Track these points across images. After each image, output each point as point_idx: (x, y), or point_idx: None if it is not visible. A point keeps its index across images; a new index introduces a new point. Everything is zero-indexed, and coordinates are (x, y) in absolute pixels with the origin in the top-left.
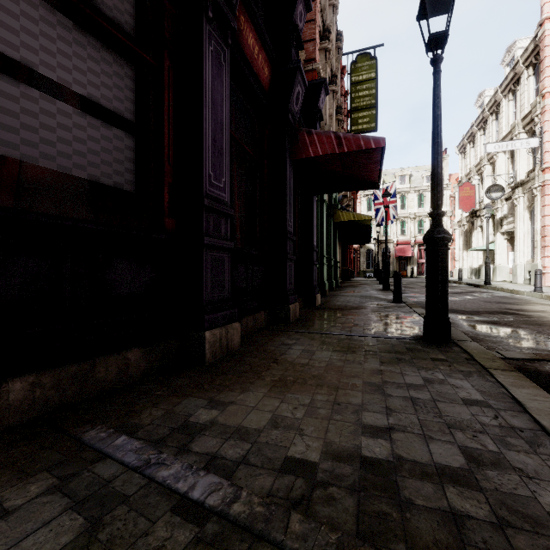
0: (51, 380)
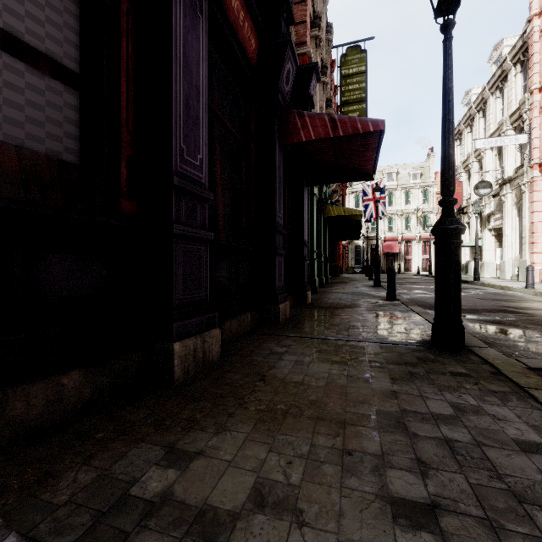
0: None
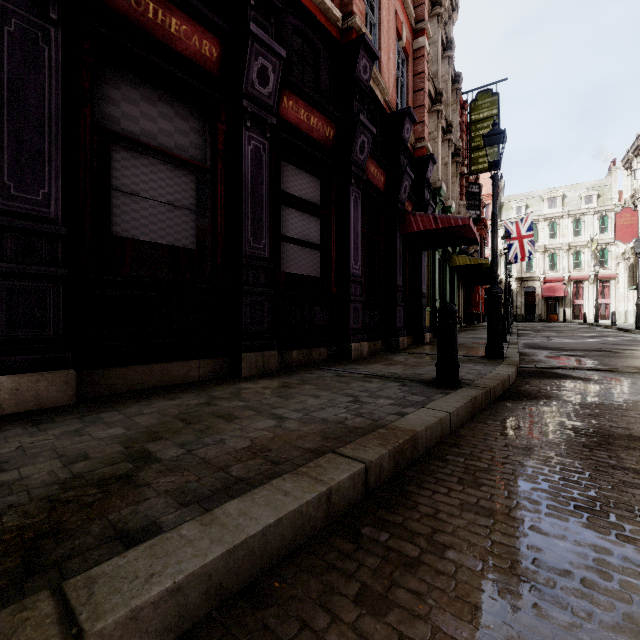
0: (302, 353)
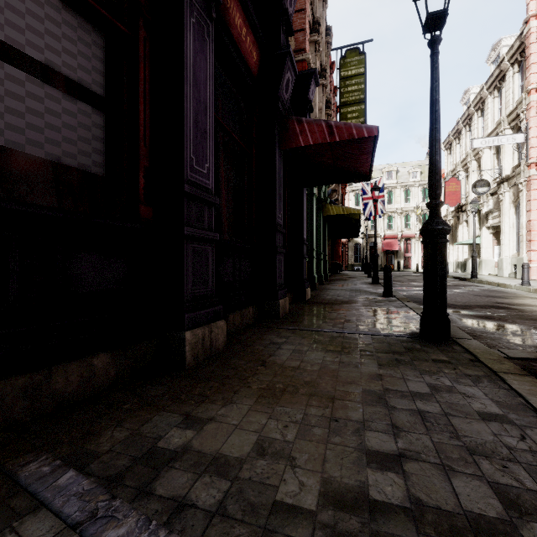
0: None
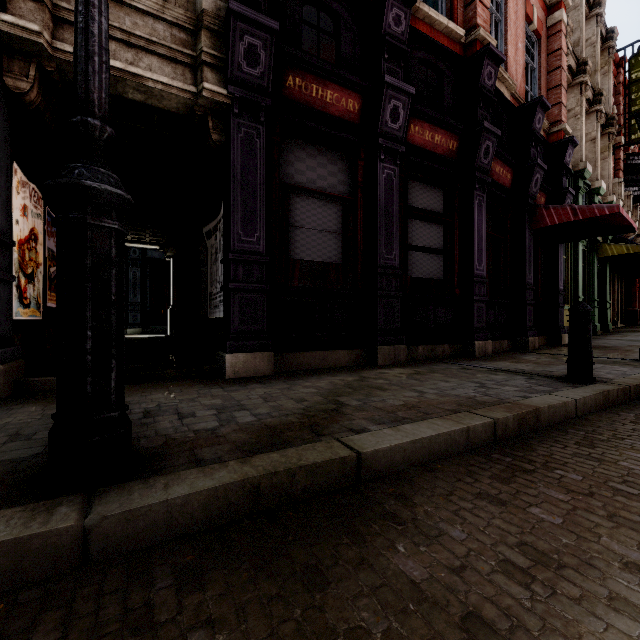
0: (426, 349)
